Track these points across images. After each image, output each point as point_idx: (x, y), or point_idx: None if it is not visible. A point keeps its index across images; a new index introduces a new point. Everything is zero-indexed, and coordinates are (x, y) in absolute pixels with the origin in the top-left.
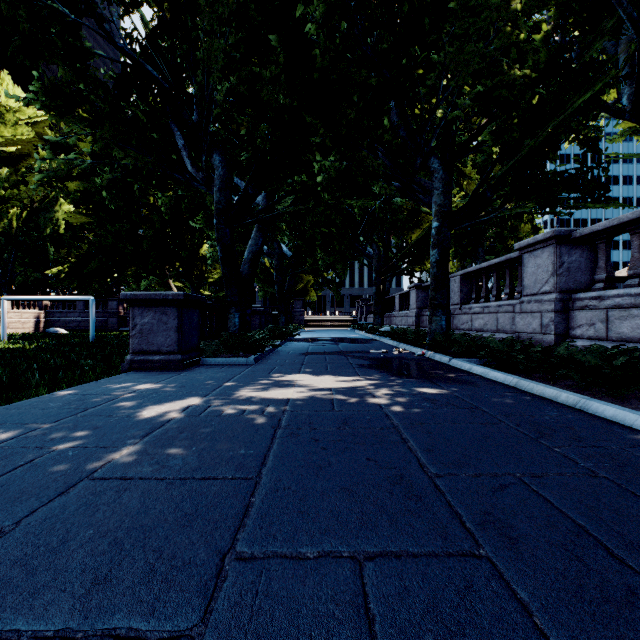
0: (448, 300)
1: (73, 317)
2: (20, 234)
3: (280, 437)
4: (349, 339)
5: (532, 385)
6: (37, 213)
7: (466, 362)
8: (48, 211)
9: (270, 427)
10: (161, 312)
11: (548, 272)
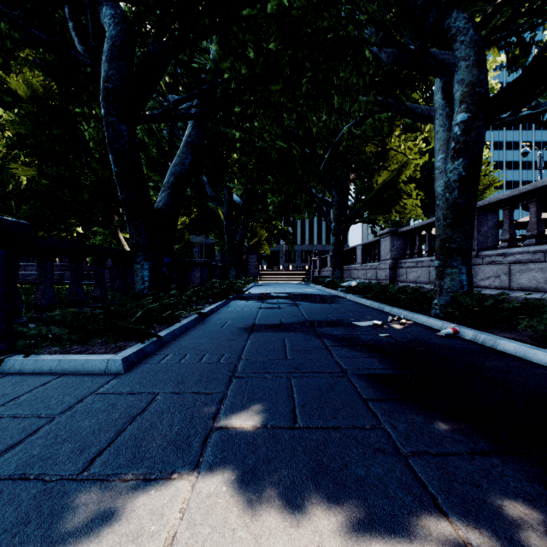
0: (471, 242)
1: (31, 270)
2: None
3: None
4: (308, 296)
5: None
6: (1, 170)
7: None
8: (11, 168)
9: None
10: None
11: None
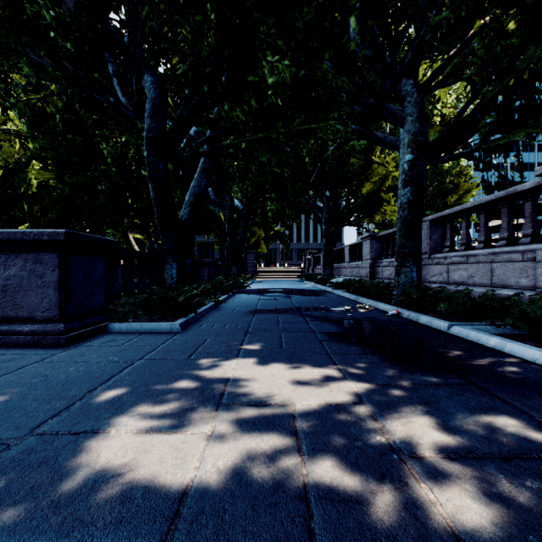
0: (420, 248)
1: None
2: None
3: None
4: (301, 290)
5: None
6: (13, 173)
7: (484, 333)
8: (23, 172)
9: None
10: (34, 260)
11: None
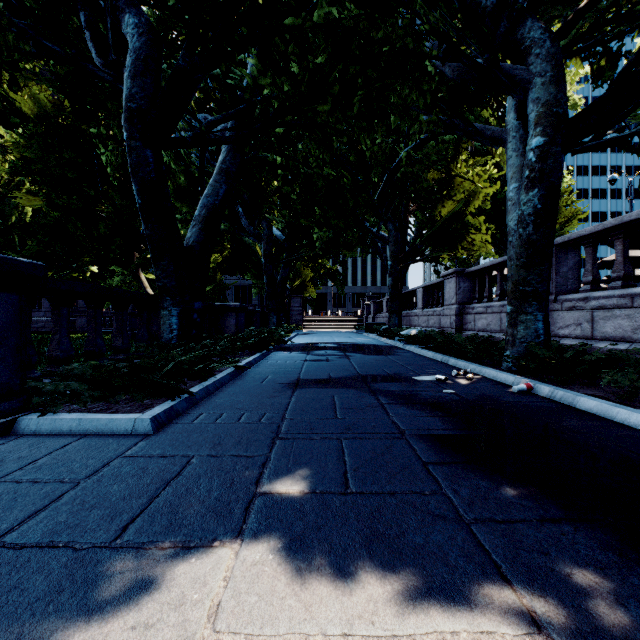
0: (549, 285)
1: (38, 317)
2: None
3: None
4: (361, 346)
5: None
6: (2, 199)
7: None
8: (14, 197)
9: None
10: None
11: None
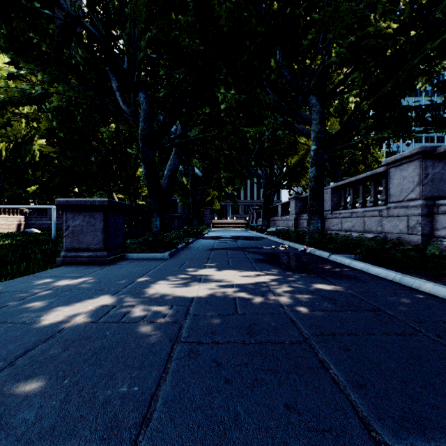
0: (323, 207)
1: (45, 221)
2: (8, 161)
3: (176, 358)
4: (244, 237)
5: (419, 282)
6: (20, 146)
7: (345, 257)
8: (28, 145)
9: (168, 340)
10: (90, 216)
11: (414, 182)
